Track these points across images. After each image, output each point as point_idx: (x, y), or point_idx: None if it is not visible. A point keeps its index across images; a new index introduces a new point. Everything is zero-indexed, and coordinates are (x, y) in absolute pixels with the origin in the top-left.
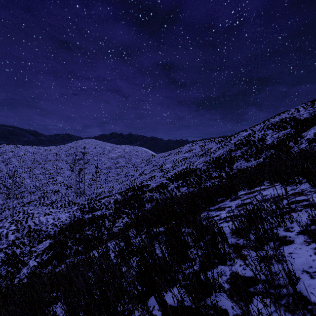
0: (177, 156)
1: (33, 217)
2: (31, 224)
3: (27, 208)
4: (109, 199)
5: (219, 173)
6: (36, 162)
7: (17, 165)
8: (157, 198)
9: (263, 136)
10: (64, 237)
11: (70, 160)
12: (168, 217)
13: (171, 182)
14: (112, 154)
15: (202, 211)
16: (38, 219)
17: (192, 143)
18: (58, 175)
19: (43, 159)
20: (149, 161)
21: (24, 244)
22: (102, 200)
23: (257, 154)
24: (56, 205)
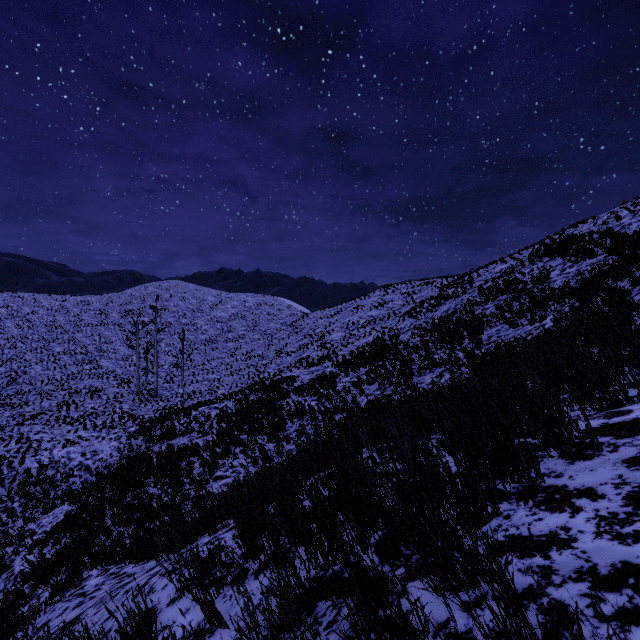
0: (356, 316)
1: (39, 450)
2: (33, 467)
3: (30, 429)
4: (209, 410)
5: (450, 352)
6: (57, 329)
7: (15, 335)
8: (313, 409)
9: (544, 271)
10: (99, 500)
11: (129, 325)
12: (352, 529)
13: (342, 372)
14: (218, 312)
15: (488, 513)
16: (50, 455)
17: (386, 289)
18: (102, 355)
19: (72, 323)
20: (297, 327)
21: (13, 513)
22: (192, 412)
23: (535, 311)
24: (93, 421)
